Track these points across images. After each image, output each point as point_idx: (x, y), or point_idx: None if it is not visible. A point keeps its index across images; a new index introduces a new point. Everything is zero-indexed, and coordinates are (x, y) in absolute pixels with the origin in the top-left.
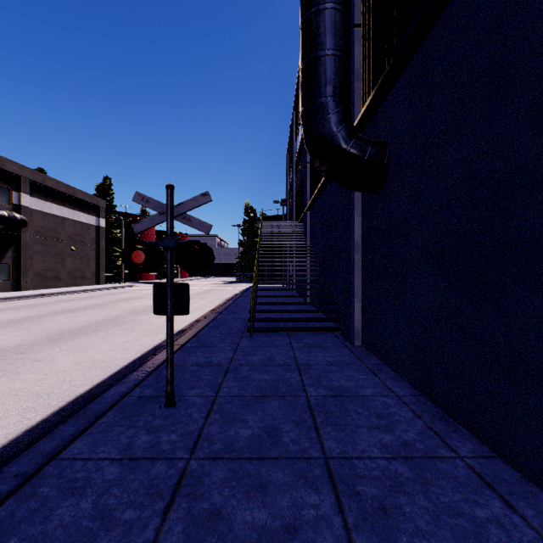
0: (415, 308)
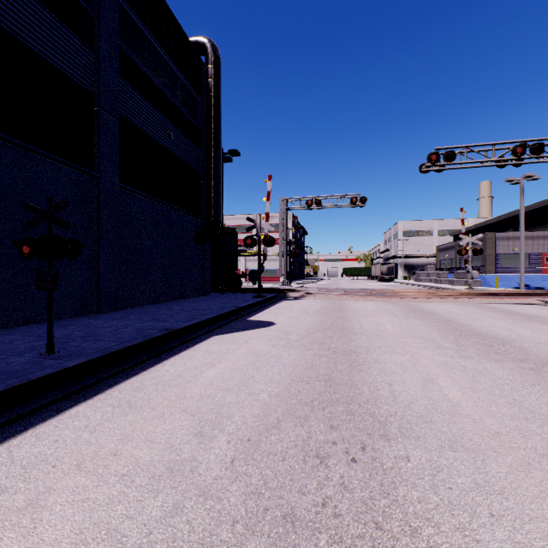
0: None
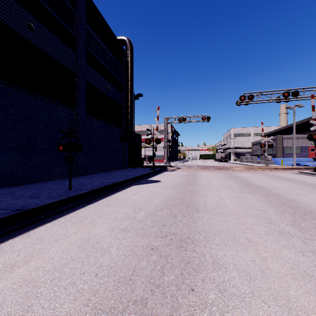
0: (3, 163)
